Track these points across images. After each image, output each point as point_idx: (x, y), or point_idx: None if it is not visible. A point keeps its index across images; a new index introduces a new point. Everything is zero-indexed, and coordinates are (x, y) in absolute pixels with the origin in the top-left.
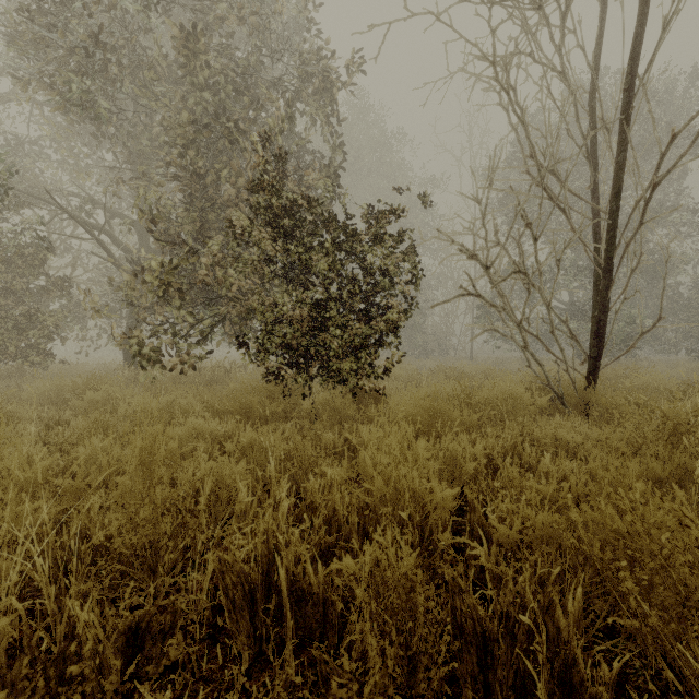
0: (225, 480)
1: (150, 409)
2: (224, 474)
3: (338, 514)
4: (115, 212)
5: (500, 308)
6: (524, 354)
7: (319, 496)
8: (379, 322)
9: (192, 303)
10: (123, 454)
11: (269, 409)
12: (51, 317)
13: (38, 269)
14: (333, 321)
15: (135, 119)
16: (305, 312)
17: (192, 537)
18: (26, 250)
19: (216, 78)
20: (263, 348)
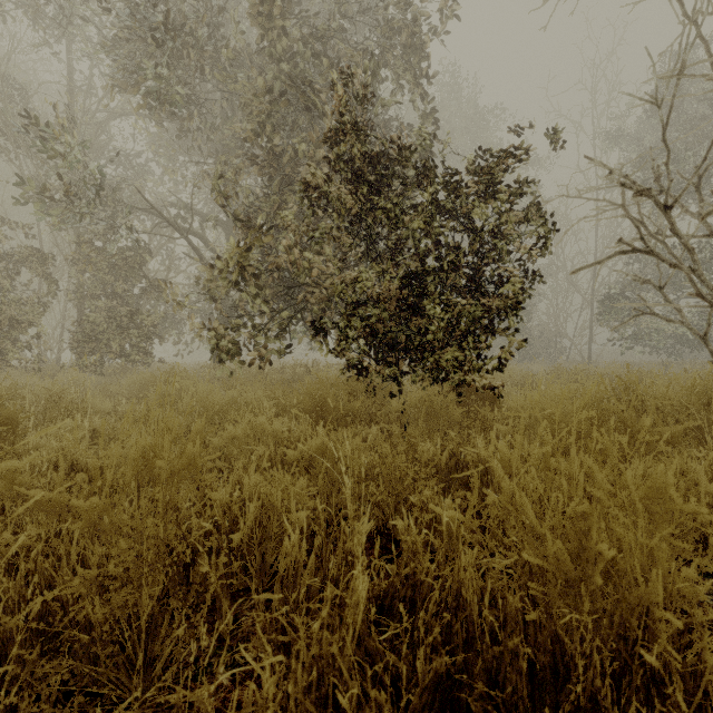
0: (275, 506)
1: (212, 403)
2: (274, 497)
3: (466, 609)
4: (205, 214)
5: (686, 269)
6: (706, 345)
7: (427, 563)
8: (494, 296)
9: (273, 297)
10: (123, 459)
11: (348, 408)
12: (149, 317)
13: (137, 270)
14: (429, 300)
15: (219, 110)
16: (394, 286)
17: (218, 599)
18: (128, 253)
19: (296, 48)
20: (342, 334)
